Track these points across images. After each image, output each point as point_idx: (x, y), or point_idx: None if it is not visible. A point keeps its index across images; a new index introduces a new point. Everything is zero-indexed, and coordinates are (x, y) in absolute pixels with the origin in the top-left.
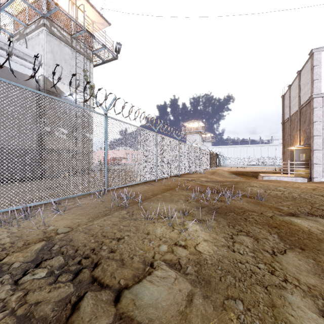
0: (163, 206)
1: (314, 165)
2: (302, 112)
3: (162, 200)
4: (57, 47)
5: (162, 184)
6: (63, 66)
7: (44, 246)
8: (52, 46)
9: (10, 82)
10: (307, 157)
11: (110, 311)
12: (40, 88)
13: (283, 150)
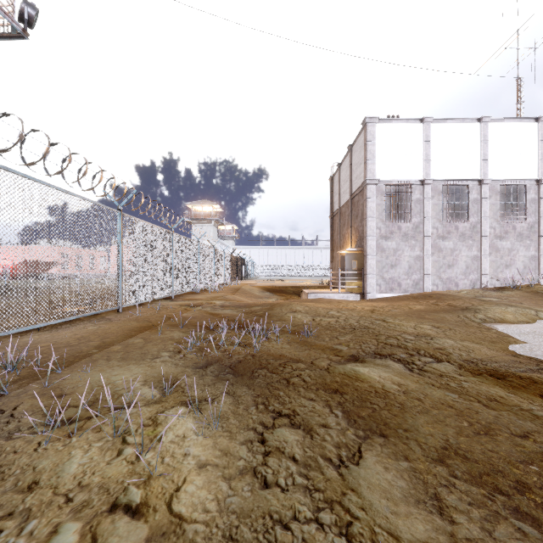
0: (117, 374)
1: (368, 276)
2: (355, 203)
3: (120, 359)
4: None
5: (133, 316)
6: None
7: None
8: None
9: None
10: (360, 265)
11: None
12: None
13: (332, 255)
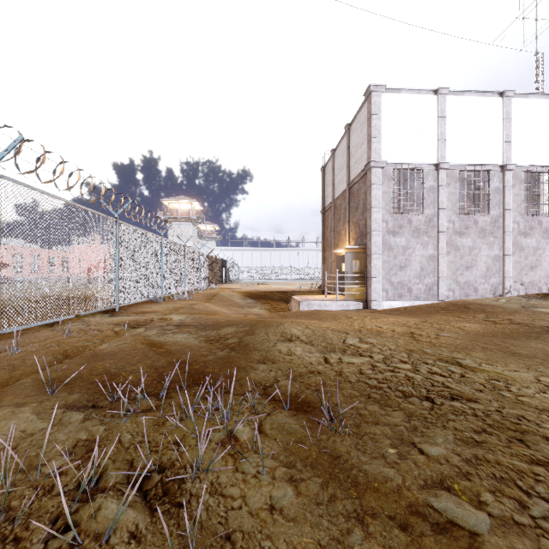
0: None
1: (372, 279)
2: (354, 193)
3: None
4: None
5: (1, 355)
6: None
7: None
8: None
9: None
10: (362, 266)
11: None
12: None
13: (324, 256)
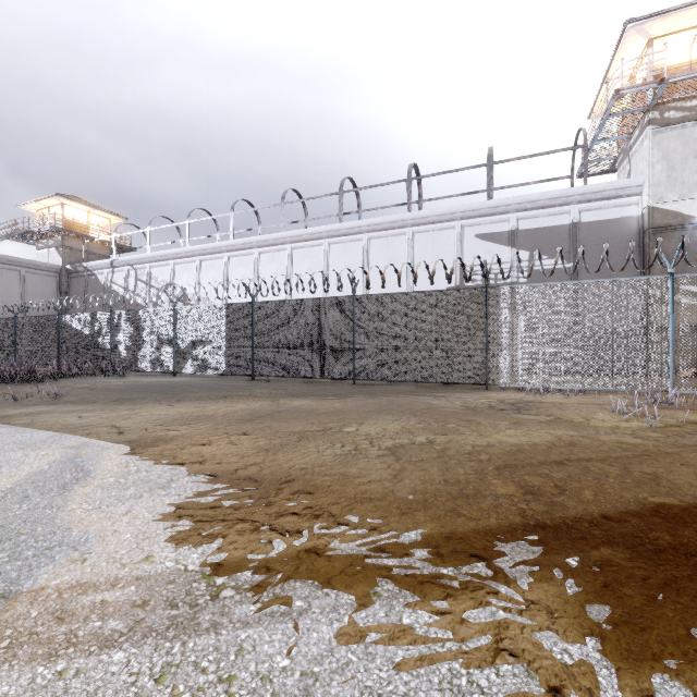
0: (692, 416)
1: None
2: None
3: None
4: (675, 142)
5: None
6: (690, 167)
7: (525, 402)
8: (664, 148)
9: (537, 284)
10: None
11: (508, 412)
12: (643, 228)
13: None
